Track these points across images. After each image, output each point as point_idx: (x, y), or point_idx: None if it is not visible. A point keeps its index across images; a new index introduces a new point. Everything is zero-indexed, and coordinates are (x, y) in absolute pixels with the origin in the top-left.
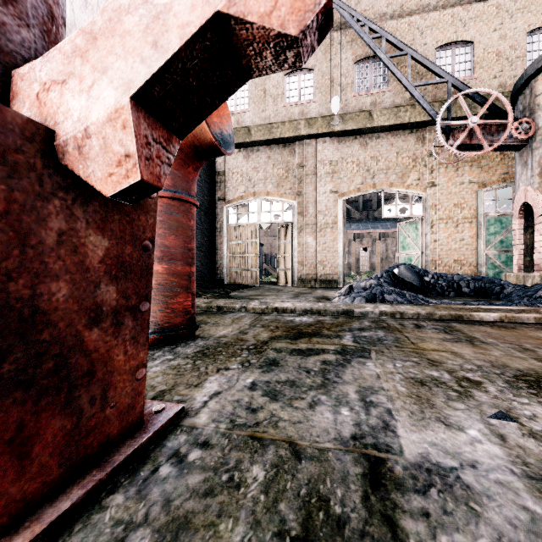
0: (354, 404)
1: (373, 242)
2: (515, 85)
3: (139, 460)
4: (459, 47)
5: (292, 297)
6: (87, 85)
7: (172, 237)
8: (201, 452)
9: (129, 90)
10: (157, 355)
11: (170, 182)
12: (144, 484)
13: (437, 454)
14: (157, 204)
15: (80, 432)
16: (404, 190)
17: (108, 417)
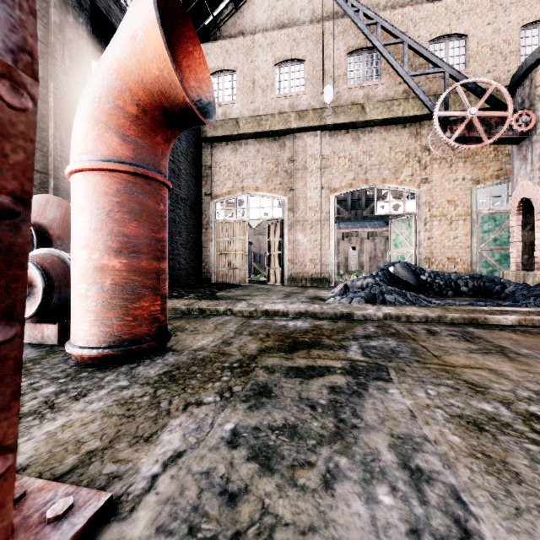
0: (394, 476)
1: (361, 241)
2: (513, 77)
3: None
4: (453, 40)
5: (283, 297)
6: None
7: (134, 224)
8: None
9: None
10: (106, 380)
11: (131, 153)
12: None
13: None
14: (34, 127)
15: None
16: (397, 186)
17: None
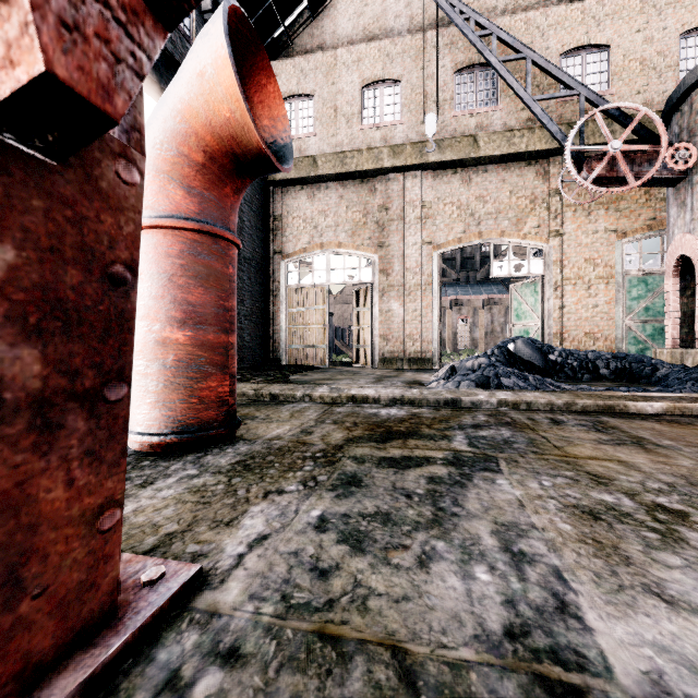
0: (494, 558)
1: (474, 312)
2: (668, 100)
3: None
4: (591, 52)
5: (373, 382)
6: None
7: (199, 290)
8: (221, 676)
9: None
10: (173, 468)
11: (197, 208)
12: None
13: (678, 674)
14: (141, 199)
15: None
16: (519, 240)
17: (26, 619)
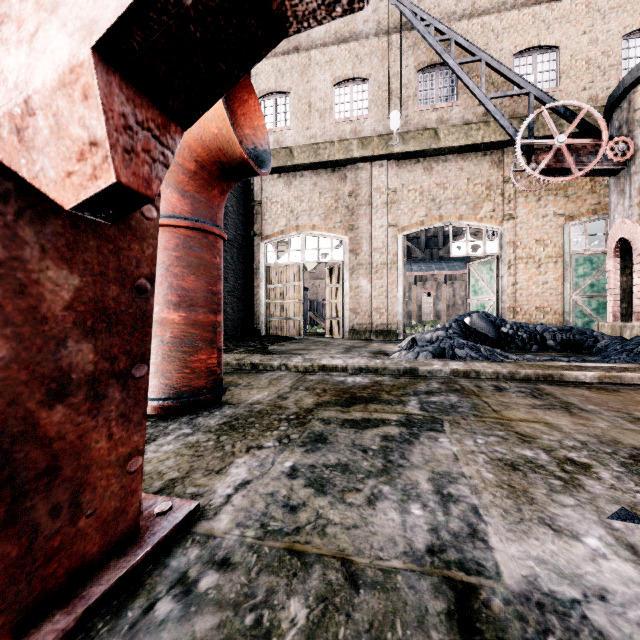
0: (427, 498)
1: (437, 286)
2: (609, 98)
3: (128, 590)
4: (542, 52)
5: (343, 352)
6: (28, 31)
7: (192, 278)
8: (217, 576)
9: (91, 35)
10: (171, 428)
11: (189, 208)
12: (130, 633)
13: (548, 577)
14: (157, 228)
15: (35, 559)
16: (476, 223)
17: (83, 531)
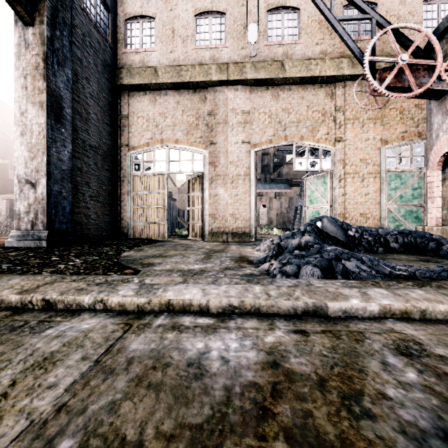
0: None
1: (270, 200)
2: (435, 31)
3: None
4: None
5: (203, 259)
6: None
7: None
8: None
9: None
10: None
11: None
12: None
13: None
14: None
15: None
16: (314, 143)
17: None
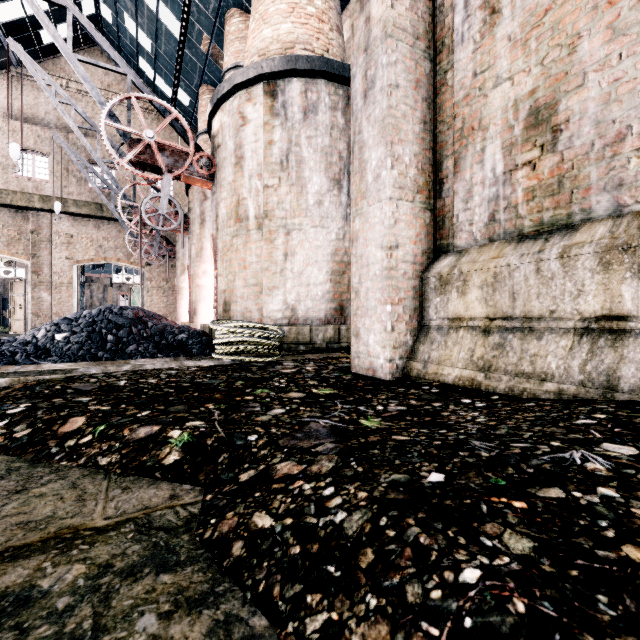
0: None
1: None
2: None
3: None
4: None
5: None
6: None
7: None
8: None
9: None
10: None
11: None
12: None
13: None
14: None
15: None
16: (129, 265)
17: None
